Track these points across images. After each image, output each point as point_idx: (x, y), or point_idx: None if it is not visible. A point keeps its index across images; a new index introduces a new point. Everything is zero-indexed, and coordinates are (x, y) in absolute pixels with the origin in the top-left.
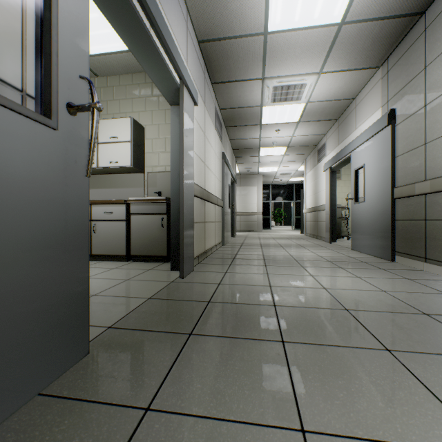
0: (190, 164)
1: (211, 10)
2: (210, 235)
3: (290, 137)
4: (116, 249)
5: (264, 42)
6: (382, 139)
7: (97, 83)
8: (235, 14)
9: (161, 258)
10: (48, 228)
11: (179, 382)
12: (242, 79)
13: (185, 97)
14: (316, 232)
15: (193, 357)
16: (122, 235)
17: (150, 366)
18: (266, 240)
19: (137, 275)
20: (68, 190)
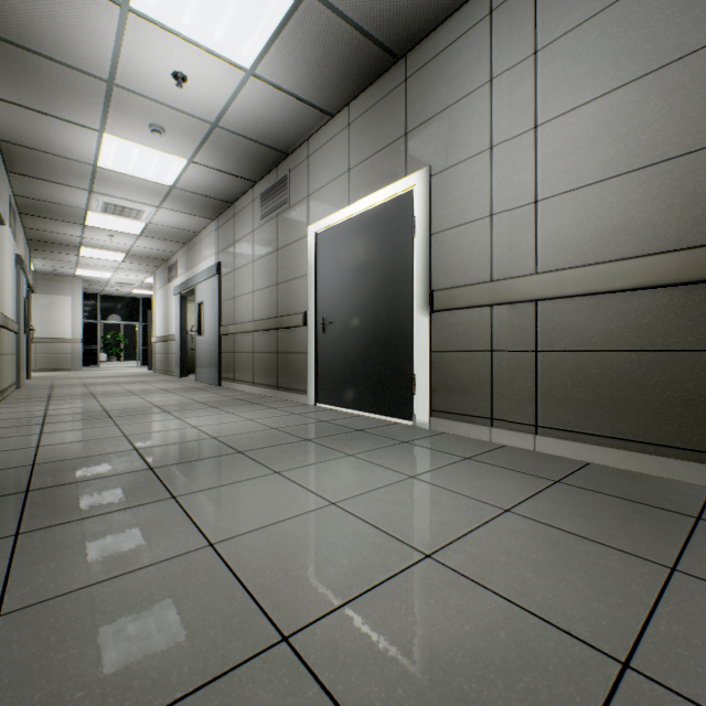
0: None
1: (28, 131)
2: (6, 372)
3: (130, 246)
4: None
5: (94, 170)
6: (214, 283)
7: None
8: (59, 143)
9: None
10: None
11: (52, 430)
12: (61, 182)
13: None
14: (168, 367)
15: (55, 426)
16: None
17: (28, 431)
18: (93, 380)
19: None
20: None
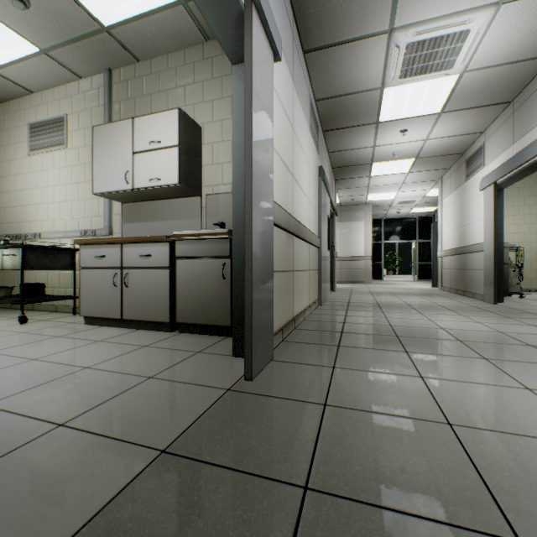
0: (265, 164)
1: None
2: (302, 291)
3: (422, 142)
4: (155, 312)
5: None
6: None
7: (137, 71)
8: None
9: (222, 329)
10: None
11: None
12: (354, 36)
13: (255, 31)
14: (463, 285)
15: None
16: (164, 290)
17: None
18: (383, 297)
19: (173, 365)
20: None
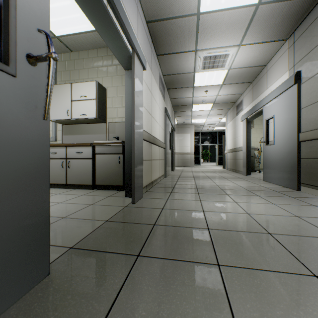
0: (140, 115)
1: None
2: (156, 170)
3: (215, 96)
4: (85, 180)
5: (197, 21)
6: (289, 95)
7: (71, 57)
8: None
9: (119, 187)
10: (6, 165)
11: (125, 308)
12: (180, 51)
13: (136, 63)
14: (235, 167)
15: (140, 280)
16: (89, 169)
17: (101, 289)
18: (197, 173)
19: (99, 200)
20: (27, 132)
